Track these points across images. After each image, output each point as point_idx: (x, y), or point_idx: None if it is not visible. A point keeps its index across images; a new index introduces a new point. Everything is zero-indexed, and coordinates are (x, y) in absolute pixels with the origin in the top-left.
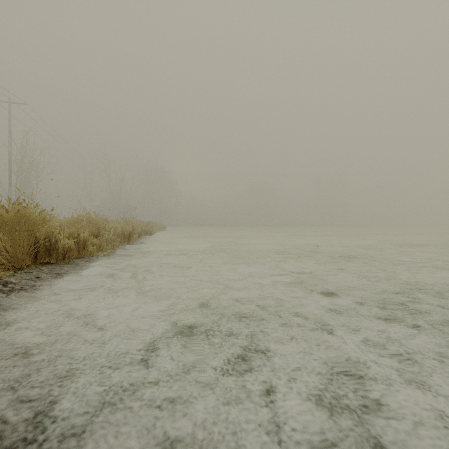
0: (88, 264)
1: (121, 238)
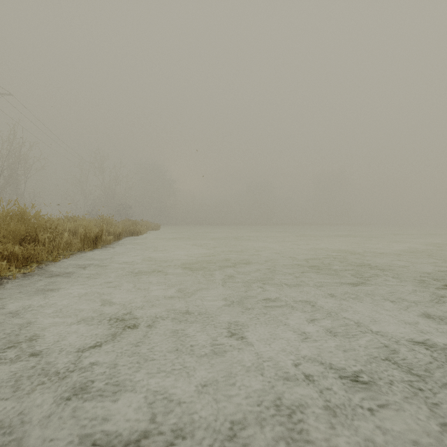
0: None
1: (84, 243)
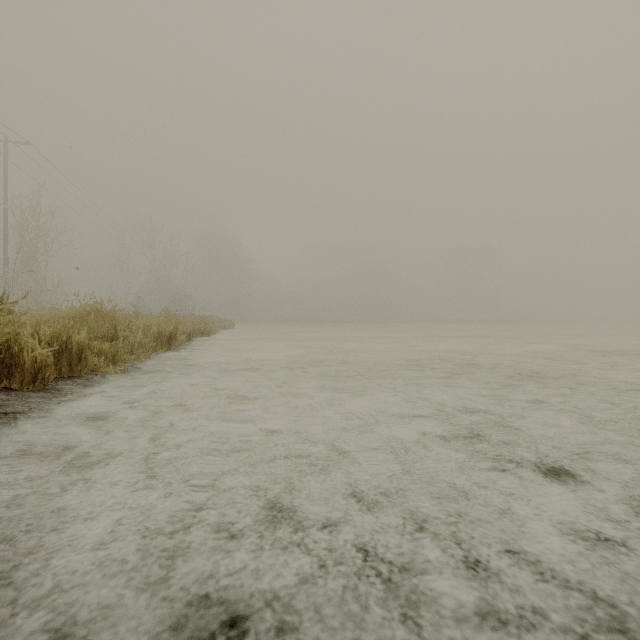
0: (80, 391)
1: (157, 342)
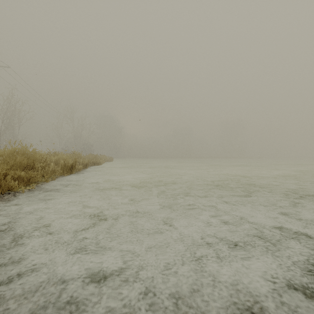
0: None
1: (64, 170)
